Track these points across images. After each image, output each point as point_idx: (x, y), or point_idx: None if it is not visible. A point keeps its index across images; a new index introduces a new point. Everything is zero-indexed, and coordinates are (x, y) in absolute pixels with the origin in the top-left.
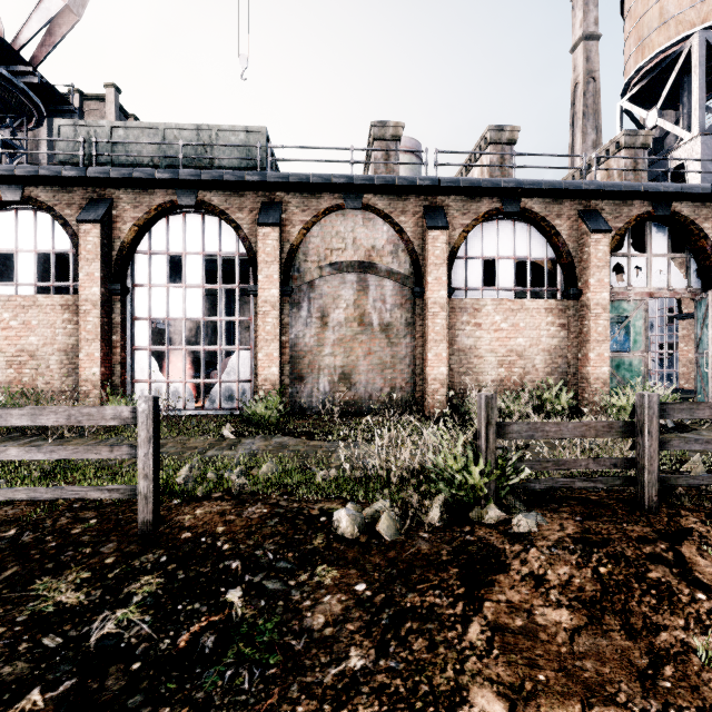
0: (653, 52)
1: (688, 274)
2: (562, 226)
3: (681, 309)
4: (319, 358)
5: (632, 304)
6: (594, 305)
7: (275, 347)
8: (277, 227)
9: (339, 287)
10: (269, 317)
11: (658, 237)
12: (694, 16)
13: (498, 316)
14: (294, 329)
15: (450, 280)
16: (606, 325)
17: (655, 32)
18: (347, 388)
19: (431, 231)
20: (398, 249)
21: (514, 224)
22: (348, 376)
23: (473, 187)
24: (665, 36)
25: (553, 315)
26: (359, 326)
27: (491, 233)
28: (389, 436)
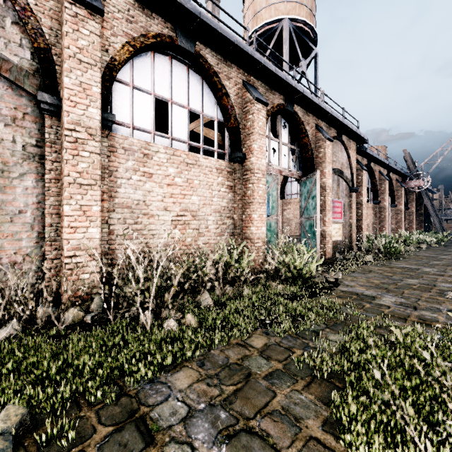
0: (263, 22)
1: (297, 161)
2: (231, 89)
3: None
4: None
5: (271, 177)
6: (257, 169)
7: None
8: None
9: None
10: None
11: (283, 130)
12: (283, 8)
13: (172, 168)
14: None
15: (107, 103)
16: (264, 189)
17: (264, 10)
18: None
19: (70, 2)
20: (5, 16)
21: (188, 70)
22: None
23: None
24: (269, 14)
25: (223, 176)
26: None
27: (163, 68)
28: None
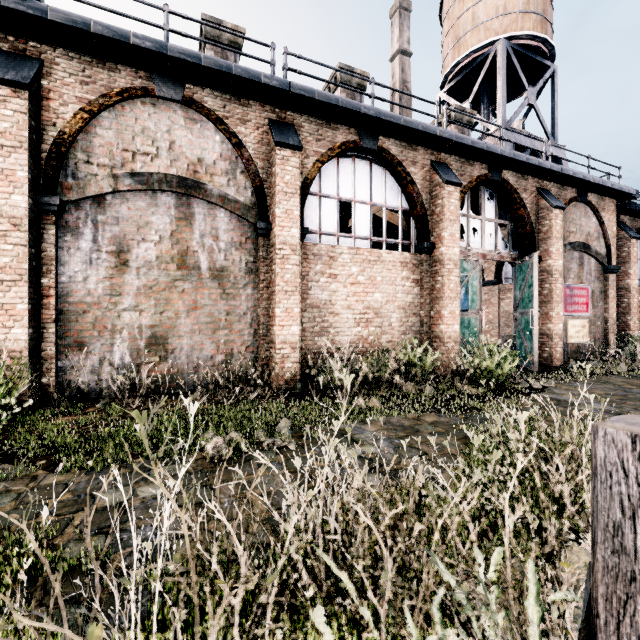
0: (468, 50)
1: (509, 240)
2: (417, 174)
3: (483, 277)
4: (114, 314)
5: (470, 264)
6: (447, 260)
7: (20, 294)
8: (24, 90)
9: (148, 211)
10: (7, 242)
11: (489, 202)
12: (498, 25)
13: (355, 267)
14: (66, 268)
15: (302, 219)
16: (457, 281)
17: (469, 34)
18: (161, 358)
19: (279, 149)
20: (236, 169)
21: (370, 165)
22: (162, 340)
23: (330, 104)
24: (477, 38)
25: (408, 269)
26: (180, 269)
27: (347, 170)
28: (215, 445)
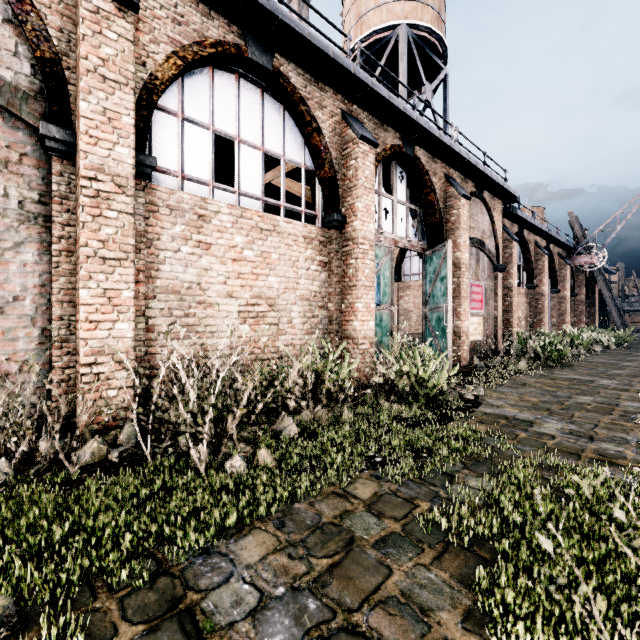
0: (371, 29)
1: (419, 228)
2: (324, 123)
3: None
4: None
5: (382, 250)
6: (362, 238)
7: None
8: None
9: None
10: None
11: (400, 182)
12: (400, 10)
13: (240, 236)
14: None
15: (145, 141)
16: (373, 267)
17: (372, 12)
18: None
19: None
20: None
21: (263, 95)
22: None
23: None
24: (379, 18)
25: (313, 248)
26: None
27: (227, 92)
28: None
